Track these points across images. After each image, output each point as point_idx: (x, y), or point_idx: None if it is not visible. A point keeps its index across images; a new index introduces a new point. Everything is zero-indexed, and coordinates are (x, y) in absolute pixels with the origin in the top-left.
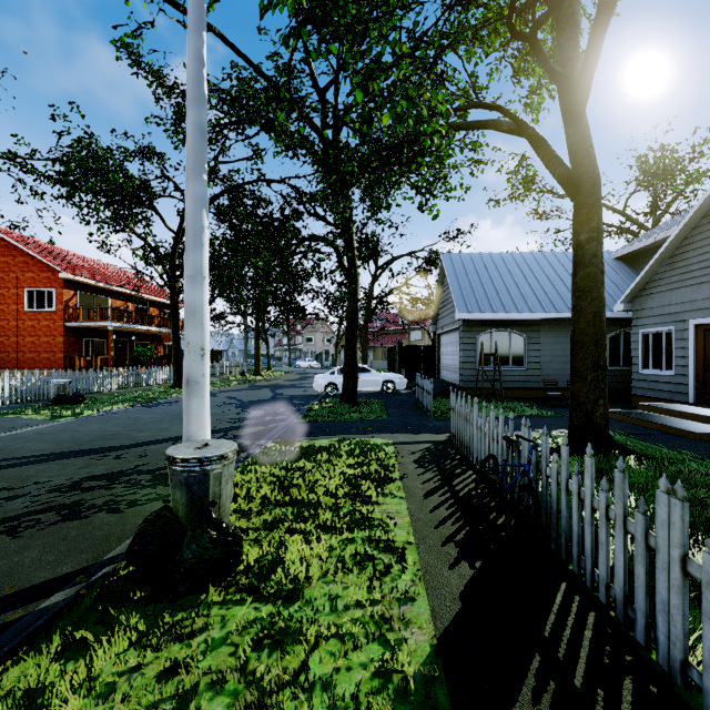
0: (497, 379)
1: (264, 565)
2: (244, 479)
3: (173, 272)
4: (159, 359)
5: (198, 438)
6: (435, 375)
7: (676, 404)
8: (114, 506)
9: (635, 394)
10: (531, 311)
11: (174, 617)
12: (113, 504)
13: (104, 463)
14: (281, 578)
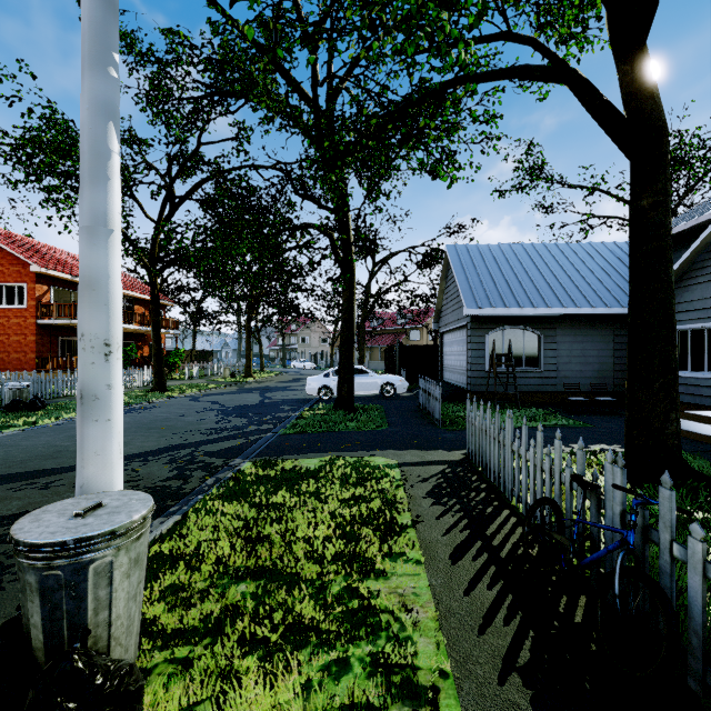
0: (512, 383)
1: None
2: (199, 524)
3: (153, 264)
4: (143, 360)
5: (97, 487)
6: (437, 377)
7: None
8: None
9: None
10: (548, 306)
11: None
12: None
13: (24, 495)
14: None
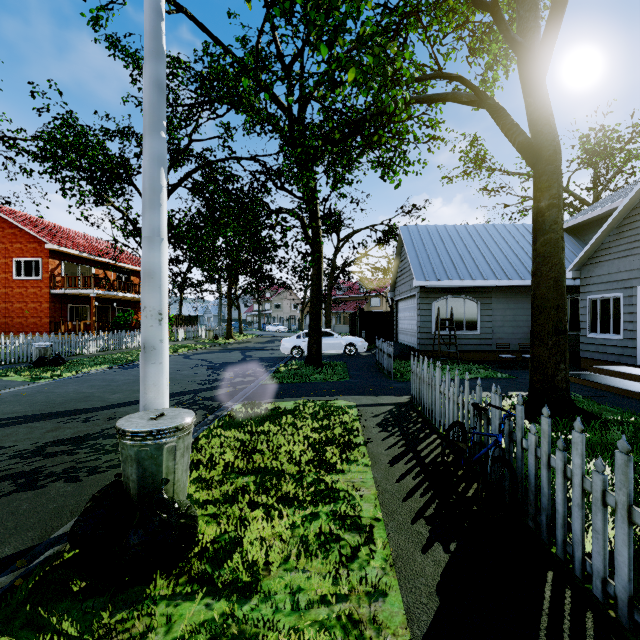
0: (453, 343)
1: (221, 546)
2: (208, 444)
3: None
4: (138, 324)
5: (155, 407)
6: (393, 338)
7: (624, 366)
8: (74, 474)
9: (583, 357)
10: (484, 278)
11: (114, 616)
12: (73, 471)
13: (72, 426)
14: (238, 564)
